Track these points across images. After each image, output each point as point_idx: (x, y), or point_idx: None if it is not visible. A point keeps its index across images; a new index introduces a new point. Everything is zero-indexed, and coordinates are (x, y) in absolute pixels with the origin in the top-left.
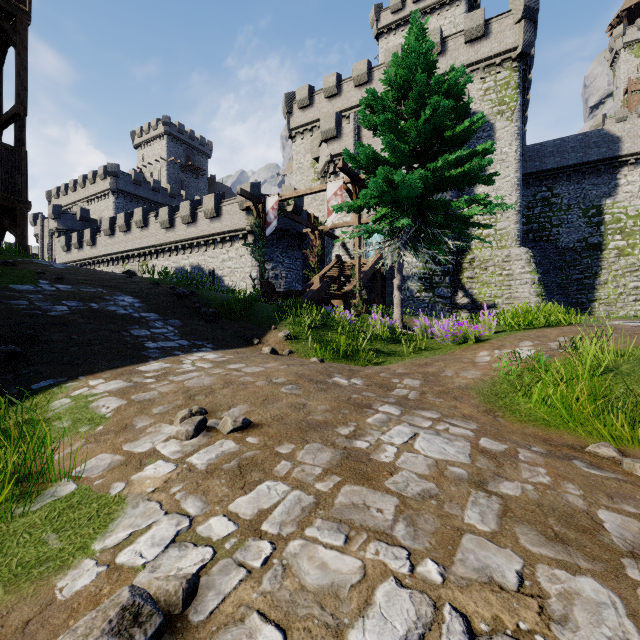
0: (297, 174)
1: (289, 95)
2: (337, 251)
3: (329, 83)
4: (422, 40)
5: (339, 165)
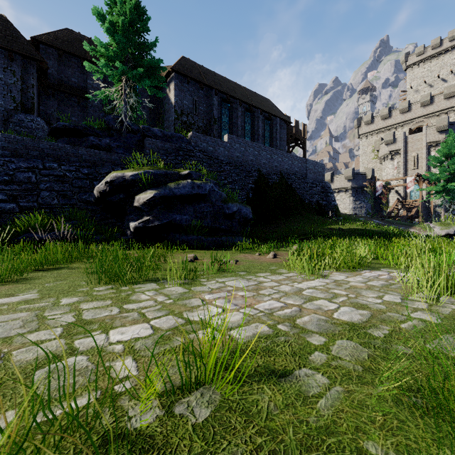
0: (363, 156)
1: (358, 119)
2: (392, 194)
3: (384, 113)
4: (453, 139)
5: (416, 174)
